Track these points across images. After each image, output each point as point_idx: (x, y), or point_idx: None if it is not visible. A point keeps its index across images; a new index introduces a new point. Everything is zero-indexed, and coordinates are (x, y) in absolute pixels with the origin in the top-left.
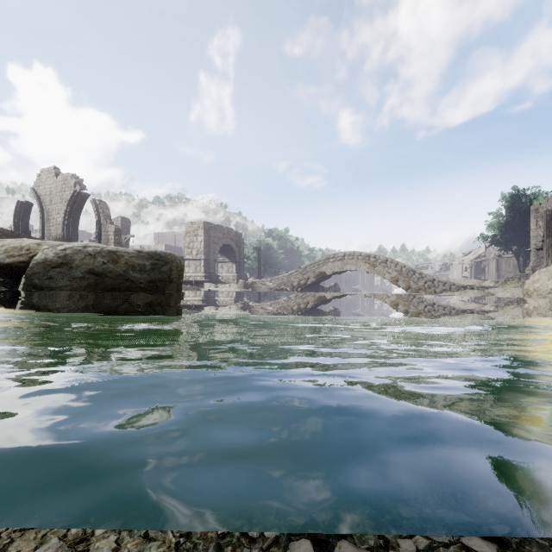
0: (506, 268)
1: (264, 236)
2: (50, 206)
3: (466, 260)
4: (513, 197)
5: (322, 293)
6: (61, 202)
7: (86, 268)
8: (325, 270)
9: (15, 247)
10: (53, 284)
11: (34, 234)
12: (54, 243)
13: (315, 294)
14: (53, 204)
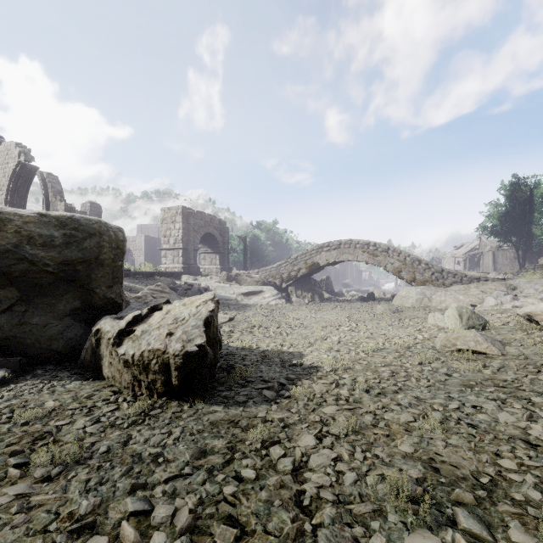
0: (503, 261)
1: (251, 228)
2: None
3: (458, 254)
4: (514, 186)
5: (314, 287)
6: (4, 176)
7: None
8: (318, 260)
9: None
10: None
11: None
12: None
13: (307, 287)
14: None
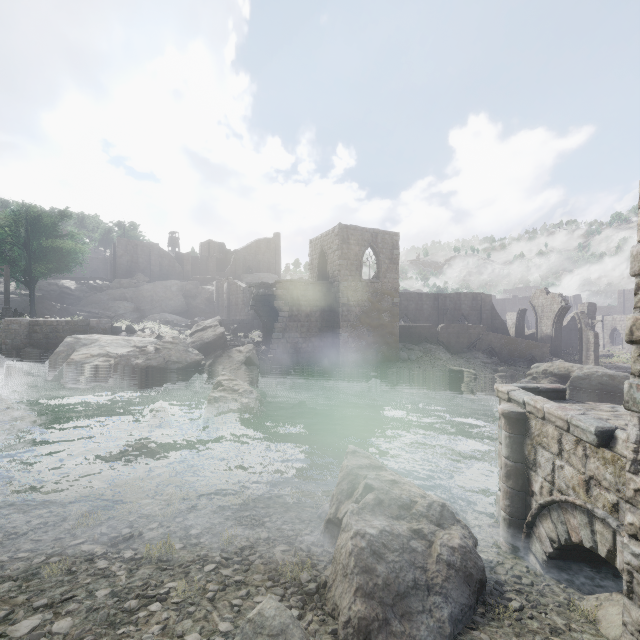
0: None
1: None
2: (541, 314)
3: None
4: None
5: None
6: (550, 312)
7: (597, 381)
8: None
9: (561, 367)
10: (581, 386)
11: (509, 313)
12: (578, 366)
13: None
14: (543, 313)
